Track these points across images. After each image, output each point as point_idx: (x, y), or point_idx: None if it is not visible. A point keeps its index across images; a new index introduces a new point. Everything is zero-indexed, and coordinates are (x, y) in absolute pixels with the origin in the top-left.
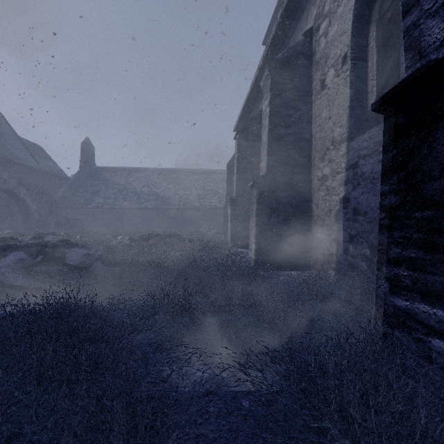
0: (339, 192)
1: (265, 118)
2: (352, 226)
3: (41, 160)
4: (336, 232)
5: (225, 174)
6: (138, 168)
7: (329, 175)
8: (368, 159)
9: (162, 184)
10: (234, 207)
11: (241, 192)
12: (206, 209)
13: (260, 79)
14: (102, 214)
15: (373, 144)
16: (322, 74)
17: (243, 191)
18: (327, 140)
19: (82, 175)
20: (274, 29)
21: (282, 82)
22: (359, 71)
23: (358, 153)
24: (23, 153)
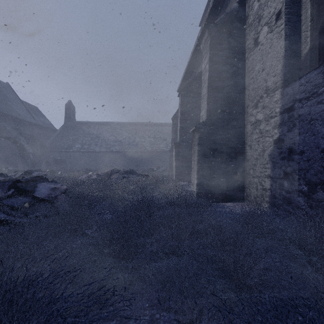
0: (273, 134)
1: (205, 74)
2: (287, 164)
3: (37, 117)
4: (269, 170)
5: (170, 126)
6: (106, 122)
7: (263, 119)
8: (305, 101)
9: (124, 133)
10: (178, 150)
11: (184, 138)
12: (156, 152)
13: (199, 48)
14: (80, 156)
15: (311, 87)
16: (256, 33)
17: (185, 137)
18: (261, 89)
19: (66, 128)
20: (211, 3)
21: (220, 43)
22: (292, 24)
23: (293, 97)
24: (23, 112)
